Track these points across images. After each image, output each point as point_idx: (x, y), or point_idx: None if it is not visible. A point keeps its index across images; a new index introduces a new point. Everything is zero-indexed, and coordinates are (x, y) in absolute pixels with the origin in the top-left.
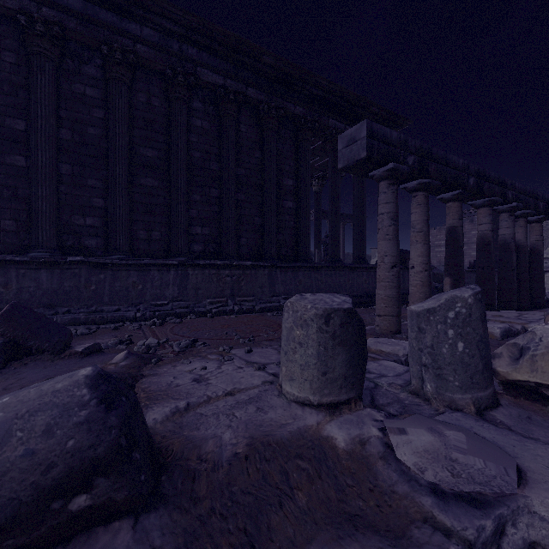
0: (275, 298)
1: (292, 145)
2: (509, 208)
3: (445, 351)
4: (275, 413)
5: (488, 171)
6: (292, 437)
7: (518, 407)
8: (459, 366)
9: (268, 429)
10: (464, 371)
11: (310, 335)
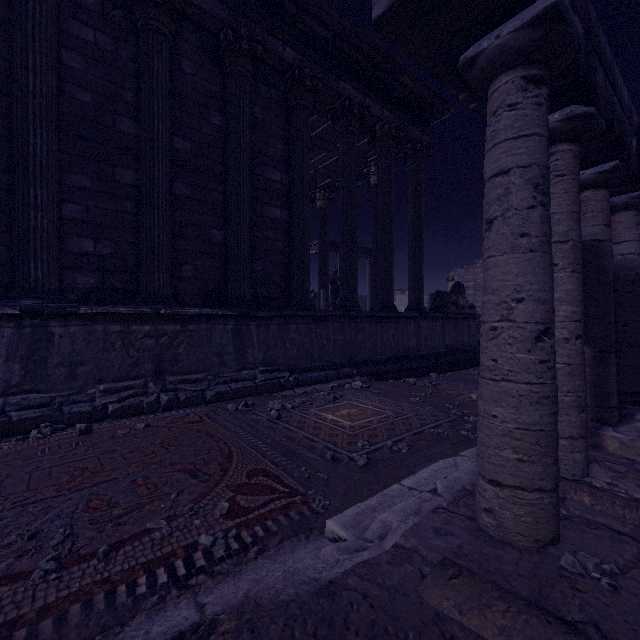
0: (247, 371)
1: (280, 114)
2: None
3: None
4: None
5: None
6: None
7: None
8: None
9: None
10: None
11: None
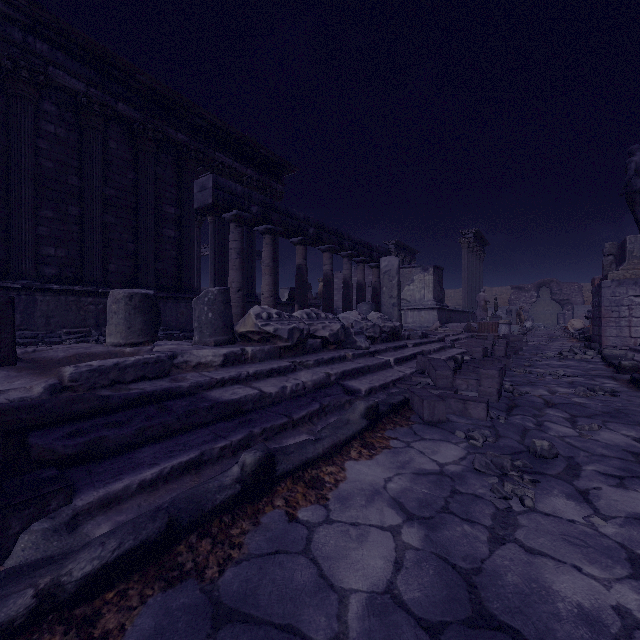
0: None
1: (175, 171)
2: (348, 254)
3: (204, 318)
4: (97, 349)
5: (327, 225)
6: (103, 353)
7: (240, 345)
8: (210, 325)
9: (89, 351)
10: (212, 327)
11: (121, 307)
